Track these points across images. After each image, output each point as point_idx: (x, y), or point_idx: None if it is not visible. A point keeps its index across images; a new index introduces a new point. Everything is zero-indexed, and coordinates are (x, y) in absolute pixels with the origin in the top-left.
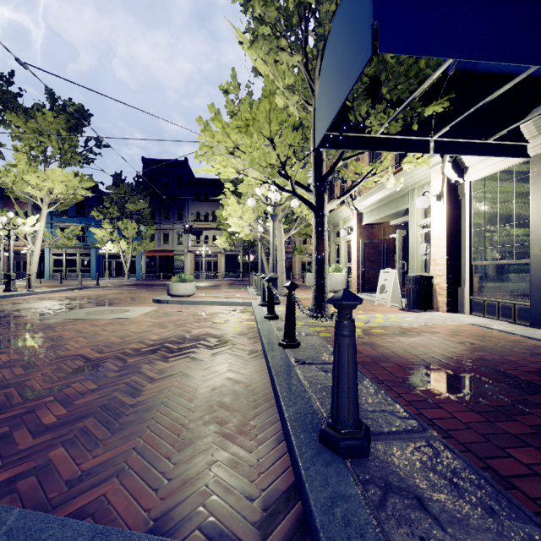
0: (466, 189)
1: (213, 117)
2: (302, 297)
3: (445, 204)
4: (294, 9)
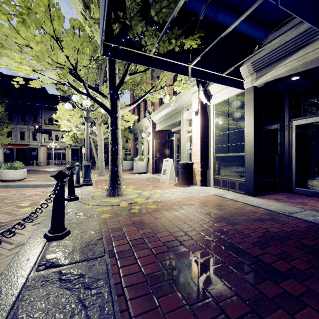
0: (211, 109)
1: None
2: None
3: (200, 118)
4: None
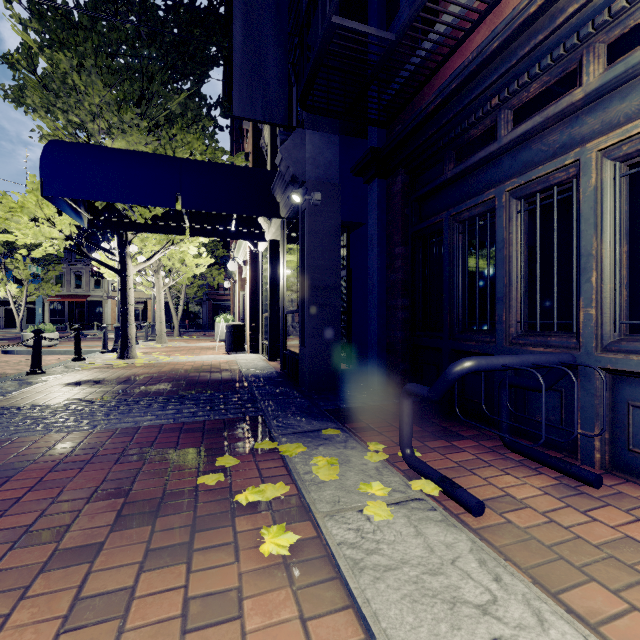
0: (260, 258)
1: (1, 197)
2: (173, 345)
3: (249, 268)
4: (66, 123)
